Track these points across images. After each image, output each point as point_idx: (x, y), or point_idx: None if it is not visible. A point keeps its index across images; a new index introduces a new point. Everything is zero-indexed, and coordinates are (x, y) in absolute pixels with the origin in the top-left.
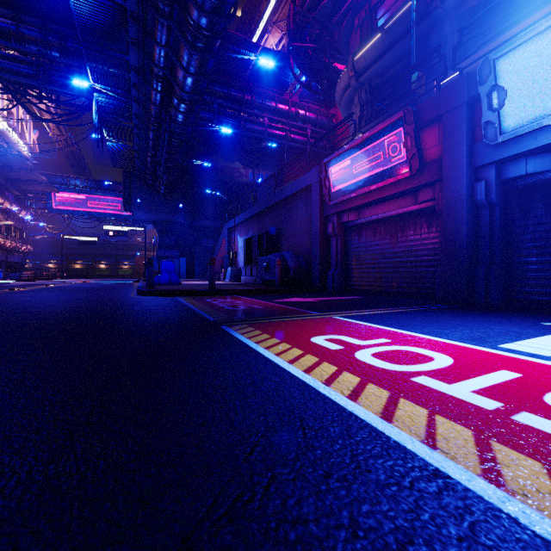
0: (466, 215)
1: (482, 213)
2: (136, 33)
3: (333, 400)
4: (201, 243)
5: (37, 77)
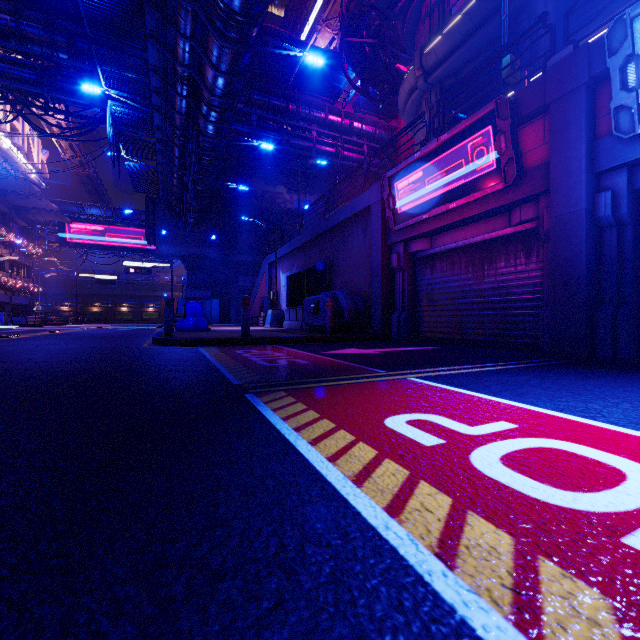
0: (585, 238)
1: (607, 234)
2: (155, 23)
3: (483, 639)
4: (237, 281)
5: (41, 84)
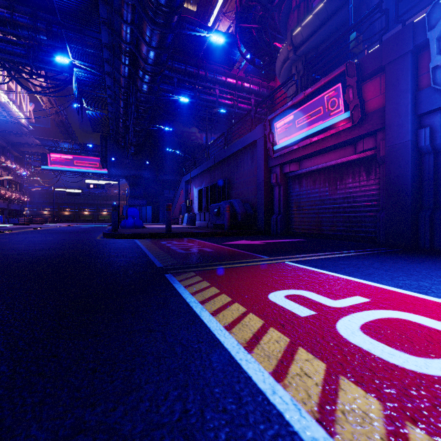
0: (410, 161)
1: (426, 159)
2: (106, 13)
3: None
4: (164, 194)
5: (28, 57)
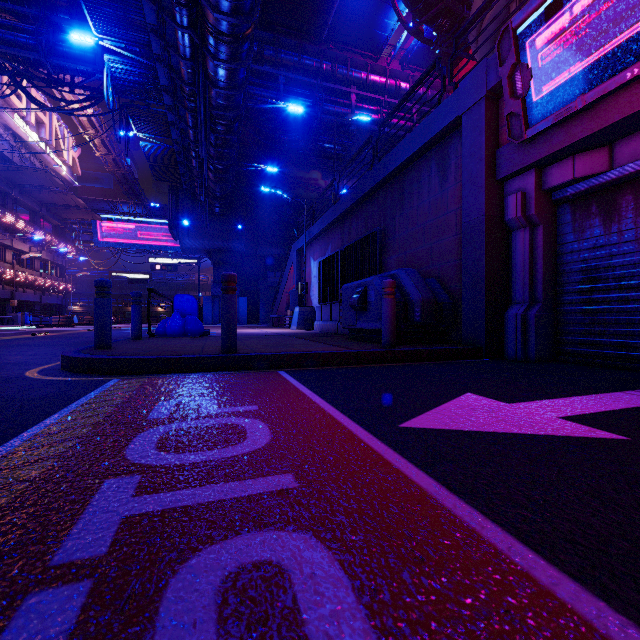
0: None
1: None
2: None
3: None
4: (267, 277)
5: (39, 49)
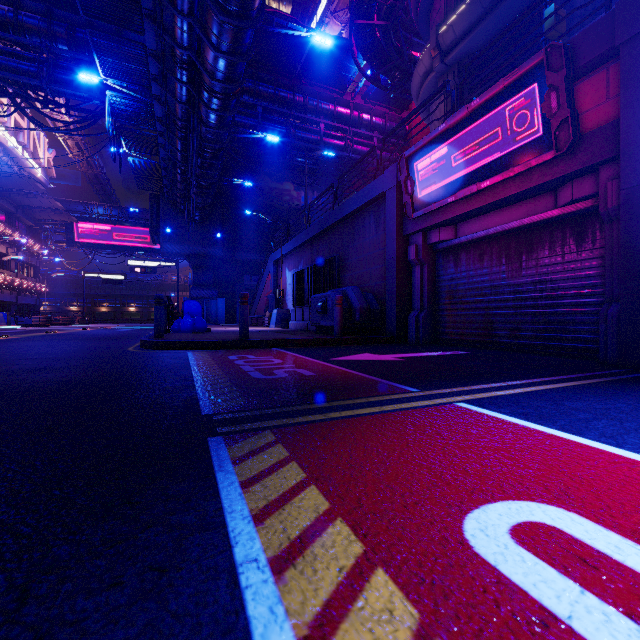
0: None
1: None
2: (151, 0)
3: None
4: (243, 280)
5: (40, 76)
